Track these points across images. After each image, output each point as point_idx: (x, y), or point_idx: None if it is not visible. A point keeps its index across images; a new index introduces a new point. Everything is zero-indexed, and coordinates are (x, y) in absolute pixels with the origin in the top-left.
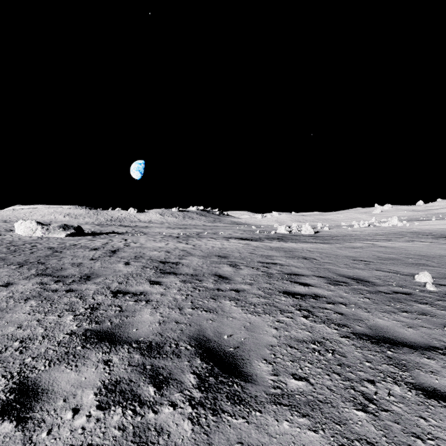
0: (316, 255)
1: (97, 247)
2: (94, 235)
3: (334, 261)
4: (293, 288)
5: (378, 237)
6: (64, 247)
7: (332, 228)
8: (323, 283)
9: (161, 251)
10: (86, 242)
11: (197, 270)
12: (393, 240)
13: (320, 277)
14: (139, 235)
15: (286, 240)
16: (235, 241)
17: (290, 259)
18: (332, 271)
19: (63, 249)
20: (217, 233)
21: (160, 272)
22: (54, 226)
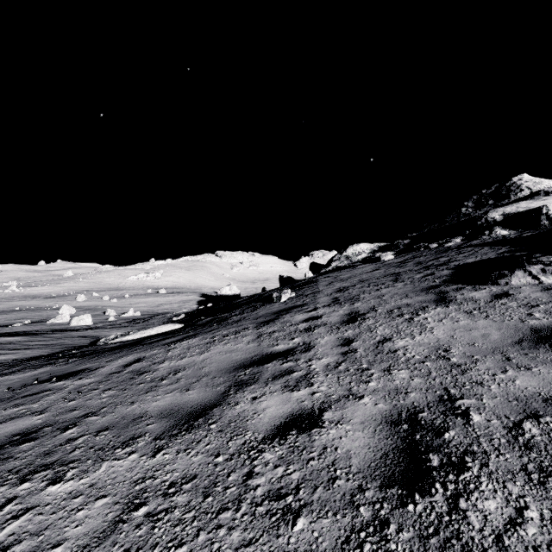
0: None
1: None
2: None
3: None
4: None
5: (4, 300)
6: None
7: None
8: None
9: None
10: None
11: None
12: (12, 301)
13: None
14: None
15: None
16: None
17: None
18: None
19: None
20: None
21: None
22: None
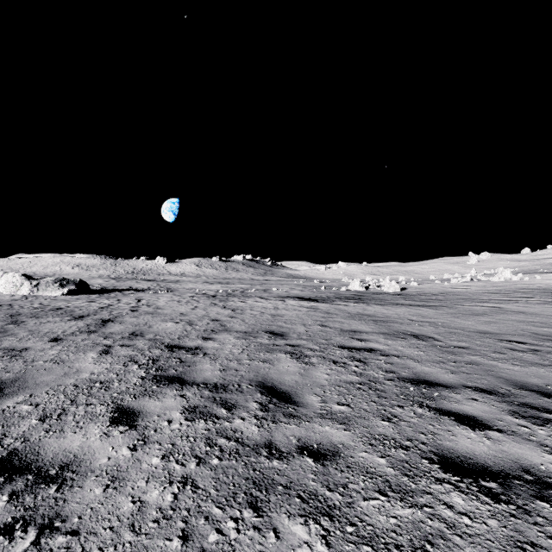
0: (429, 329)
1: (86, 313)
2: (102, 293)
3: (472, 344)
4: (453, 441)
5: (497, 297)
6: (37, 313)
7: (420, 283)
8: (505, 414)
9: (179, 321)
10: (79, 305)
11: (229, 369)
12: (523, 302)
13: (484, 392)
14: (164, 292)
15: (367, 301)
16: (295, 303)
17: (392, 339)
18: (491, 371)
19: (29, 318)
20: (269, 289)
21: (153, 378)
22: (47, 281)
